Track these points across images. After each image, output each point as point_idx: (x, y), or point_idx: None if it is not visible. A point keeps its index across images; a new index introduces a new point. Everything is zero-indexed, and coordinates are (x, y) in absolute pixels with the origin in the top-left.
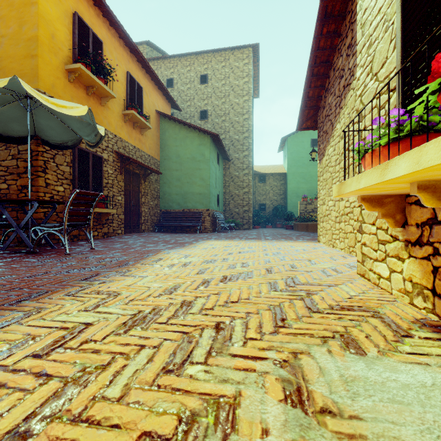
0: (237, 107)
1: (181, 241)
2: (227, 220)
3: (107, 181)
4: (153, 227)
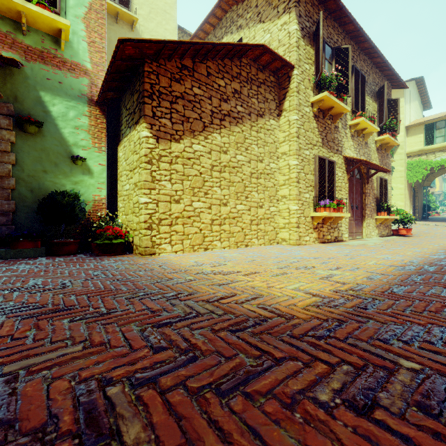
0: None
1: None
2: None
3: None
4: None
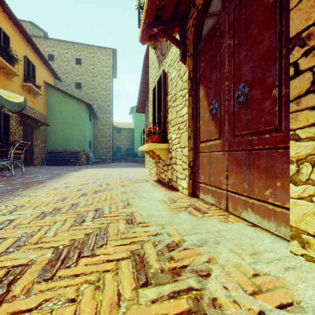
0: (102, 85)
1: (71, 169)
2: (96, 157)
3: (11, 130)
4: (42, 162)
